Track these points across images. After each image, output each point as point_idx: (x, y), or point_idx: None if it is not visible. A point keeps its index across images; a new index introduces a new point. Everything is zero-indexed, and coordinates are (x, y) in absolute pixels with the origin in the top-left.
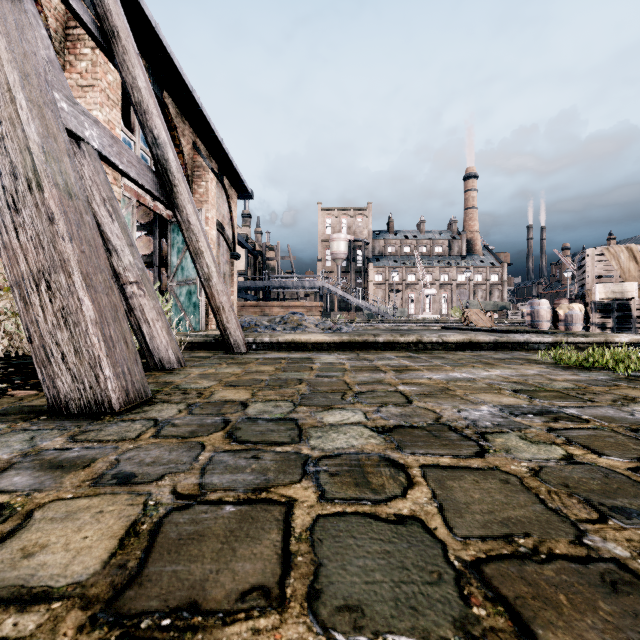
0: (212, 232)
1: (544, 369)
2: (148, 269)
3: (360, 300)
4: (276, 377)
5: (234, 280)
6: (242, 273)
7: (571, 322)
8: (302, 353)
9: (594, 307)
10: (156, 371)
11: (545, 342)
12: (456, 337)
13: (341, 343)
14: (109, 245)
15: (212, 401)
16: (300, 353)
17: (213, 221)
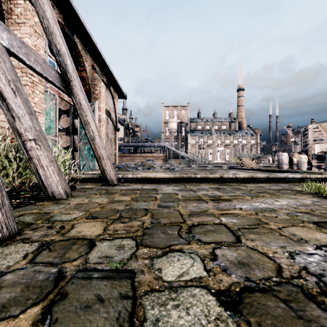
0: (103, 115)
1: (314, 199)
2: (67, 135)
3: (184, 153)
4: (129, 207)
5: (116, 142)
6: (122, 139)
7: (300, 165)
8: (151, 185)
9: (314, 157)
10: (48, 201)
11: (296, 178)
12: (243, 175)
13: (175, 178)
14: (13, 113)
15: (65, 239)
16: (150, 185)
17: (103, 109)
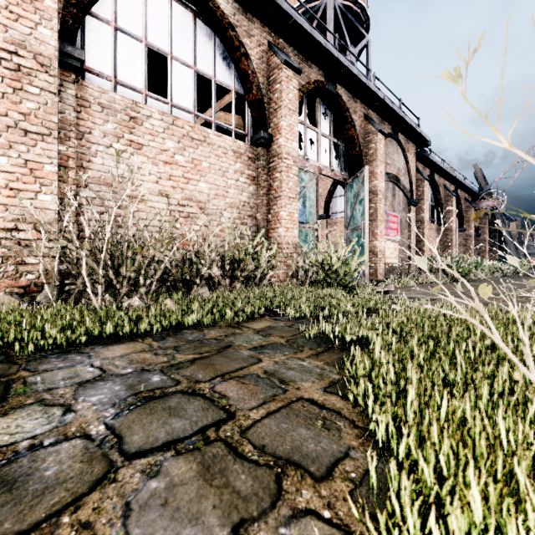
0: None
1: None
2: None
3: None
4: None
5: None
6: None
7: None
8: None
9: None
10: None
11: None
12: None
13: None
14: None
15: None
16: None
17: None
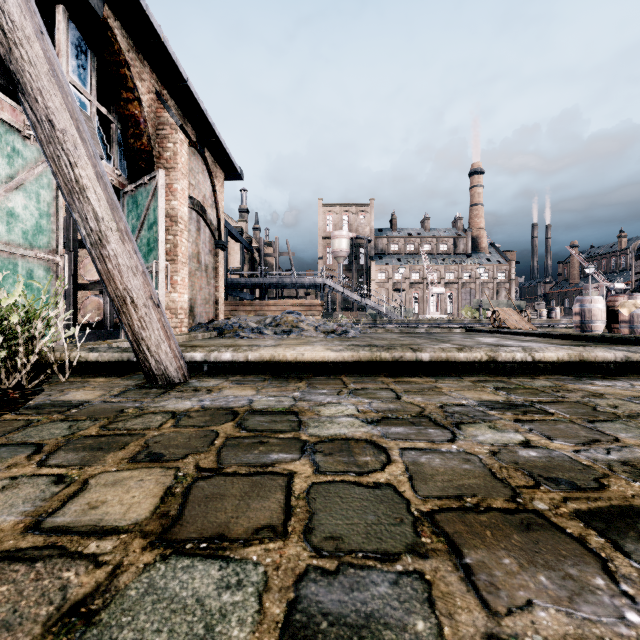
0: (182, 209)
1: None
2: None
3: (365, 299)
4: None
5: (219, 274)
6: (237, 270)
7: (639, 324)
8: (284, 389)
9: None
10: None
11: None
12: (556, 352)
13: (356, 362)
14: None
15: None
16: (280, 389)
17: (184, 195)
